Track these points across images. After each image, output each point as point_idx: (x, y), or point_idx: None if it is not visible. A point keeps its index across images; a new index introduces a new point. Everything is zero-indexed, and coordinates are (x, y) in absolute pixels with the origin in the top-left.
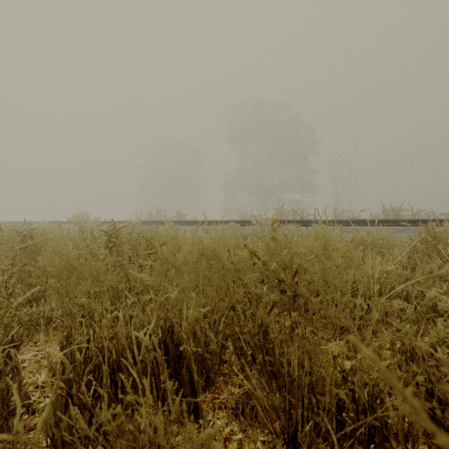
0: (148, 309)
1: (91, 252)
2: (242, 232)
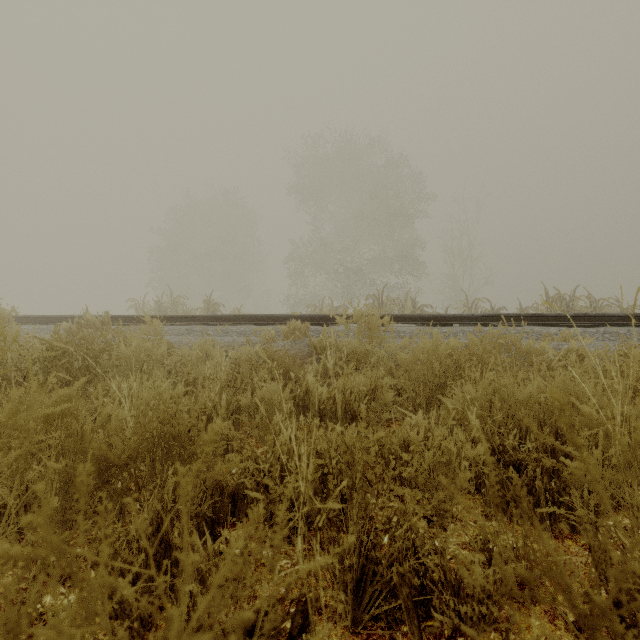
0: None
1: None
2: (314, 341)
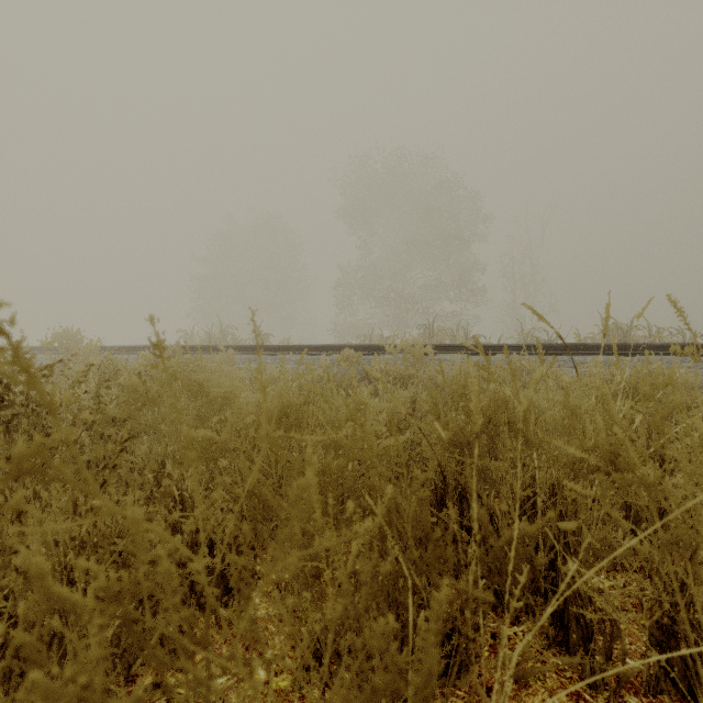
0: None
1: None
2: (366, 367)
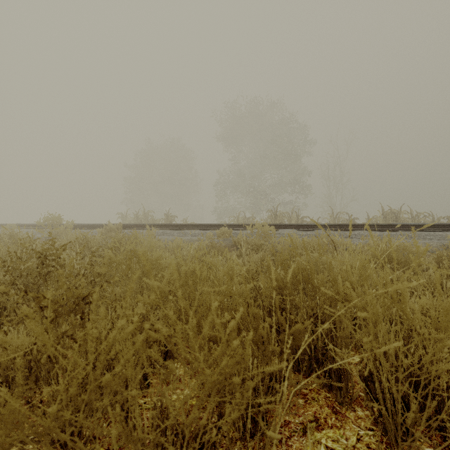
0: None
1: None
2: (235, 239)
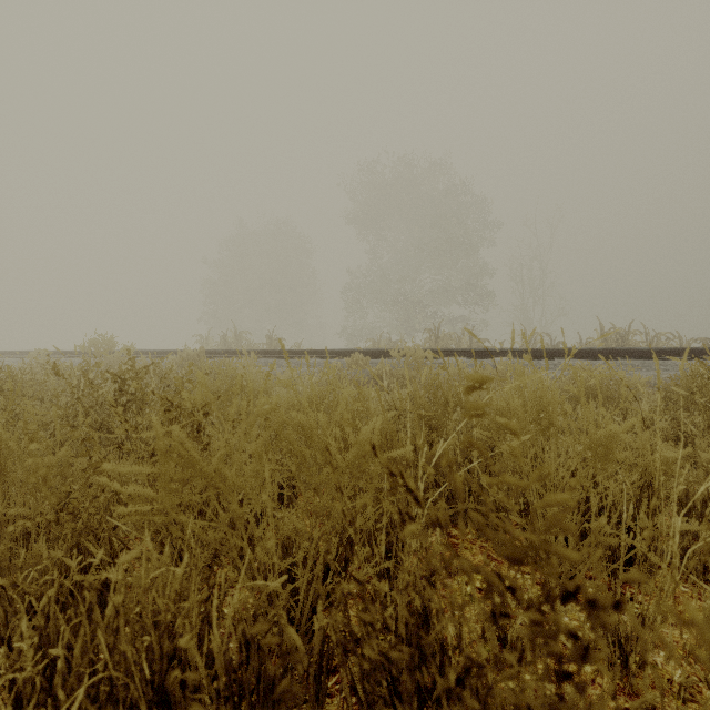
0: (107, 608)
1: (25, 431)
2: (373, 370)
